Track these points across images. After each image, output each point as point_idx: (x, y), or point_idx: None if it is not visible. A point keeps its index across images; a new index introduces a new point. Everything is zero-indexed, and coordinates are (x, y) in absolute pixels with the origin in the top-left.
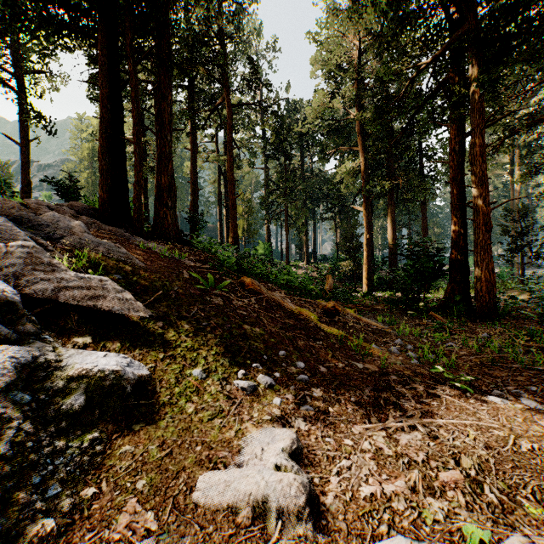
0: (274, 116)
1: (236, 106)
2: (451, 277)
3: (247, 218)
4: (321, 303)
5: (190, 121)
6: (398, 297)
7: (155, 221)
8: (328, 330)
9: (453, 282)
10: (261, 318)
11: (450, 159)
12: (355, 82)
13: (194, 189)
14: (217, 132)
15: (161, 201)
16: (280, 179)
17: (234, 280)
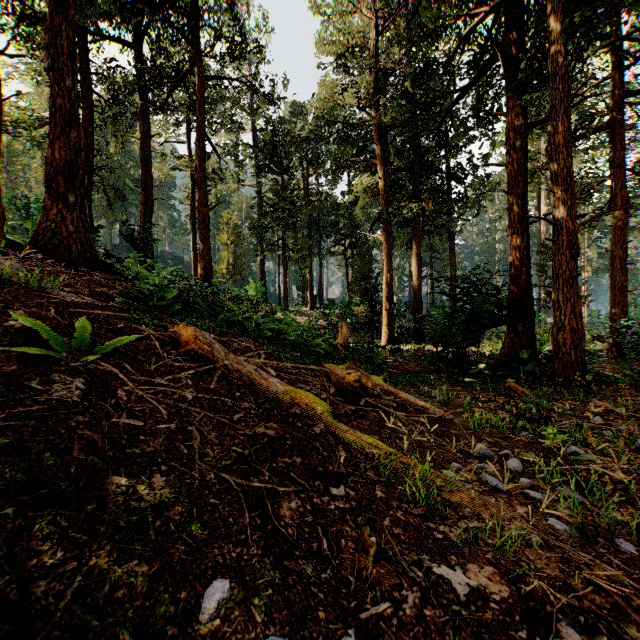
0: (264, 99)
1: (209, 78)
2: (511, 325)
3: (234, 250)
4: (334, 369)
5: (140, 96)
6: (428, 351)
7: (38, 225)
8: (353, 438)
9: (513, 332)
10: (189, 431)
11: (510, 160)
12: (373, 75)
13: (146, 198)
14: (190, 129)
15: (52, 190)
16: (276, 199)
17: (160, 333)
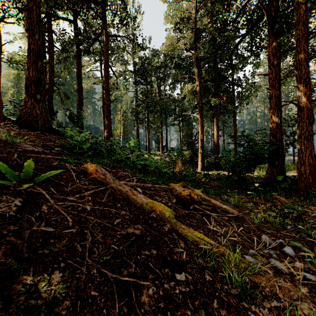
0: (138, 46)
1: (110, 36)
2: (271, 162)
3: (123, 123)
4: (174, 186)
5: (76, 46)
6: (223, 174)
7: (21, 110)
8: (187, 232)
9: (272, 165)
10: (85, 233)
11: (270, 71)
12: (193, 32)
13: (79, 97)
14: (102, 64)
15: (28, 92)
16: (144, 97)
17: (77, 167)
